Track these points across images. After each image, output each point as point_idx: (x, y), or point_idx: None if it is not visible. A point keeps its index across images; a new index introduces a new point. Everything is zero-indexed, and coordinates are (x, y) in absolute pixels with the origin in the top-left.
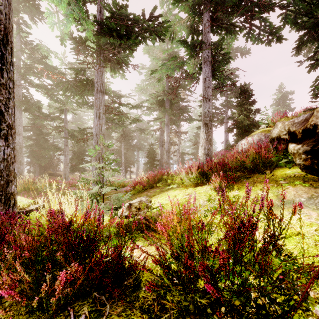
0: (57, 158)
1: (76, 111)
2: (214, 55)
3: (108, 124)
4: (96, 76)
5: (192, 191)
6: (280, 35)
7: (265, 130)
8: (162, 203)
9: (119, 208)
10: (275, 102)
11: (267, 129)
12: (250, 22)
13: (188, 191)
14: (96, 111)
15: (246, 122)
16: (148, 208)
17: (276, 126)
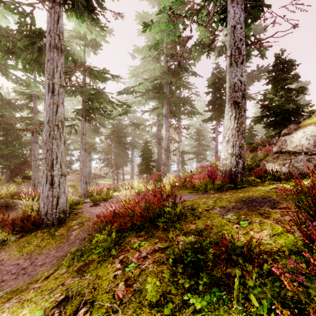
0: None
1: None
2: None
3: (90, 115)
4: (48, 21)
5: None
6: None
7: None
8: None
9: None
10: None
11: None
12: None
13: None
14: (48, 82)
15: (290, 105)
16: None
17: None
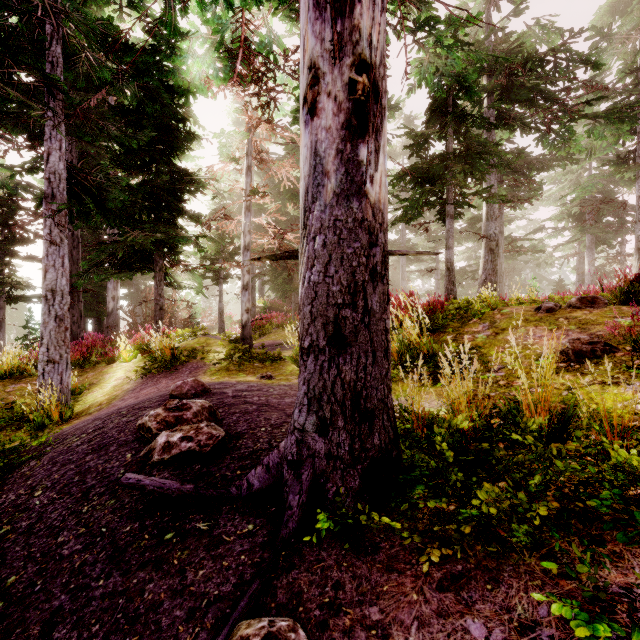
0: None
1: None
2: None
3: None
4: None
5: None
6: None
7: None
8: None
9: None
10: None
11: None
12: None
13: None
14: None
15: None
16: None
17: None
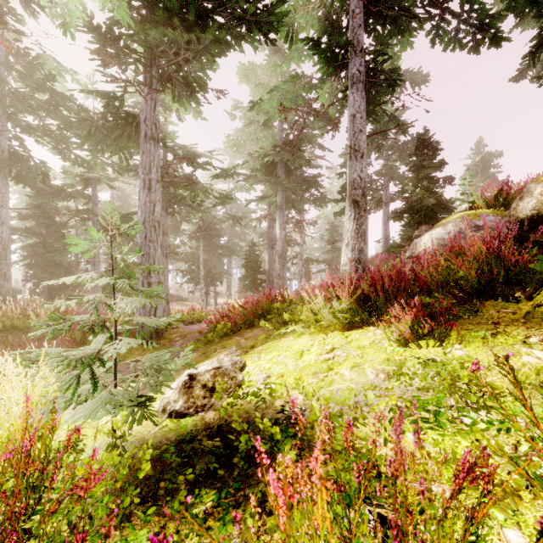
0: (82, 268)
1: (118, 185)
2: (370, 72)
3: (173, 206)
4: (144, 108)
5: (340, 342)
6: (498, 31)
7: (470, 214)
8: (270, 373)
9: (148, 400)
10: (469, 171)
11: (472, 213)
12: (441, 5)
13: (330, 341)
14: (143, 177)
15: (430, 200)
16: (233, 397)
17: (528, 192)
